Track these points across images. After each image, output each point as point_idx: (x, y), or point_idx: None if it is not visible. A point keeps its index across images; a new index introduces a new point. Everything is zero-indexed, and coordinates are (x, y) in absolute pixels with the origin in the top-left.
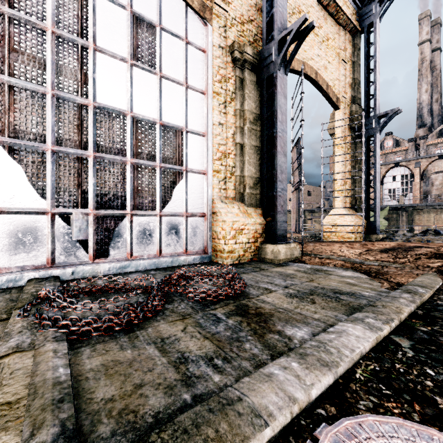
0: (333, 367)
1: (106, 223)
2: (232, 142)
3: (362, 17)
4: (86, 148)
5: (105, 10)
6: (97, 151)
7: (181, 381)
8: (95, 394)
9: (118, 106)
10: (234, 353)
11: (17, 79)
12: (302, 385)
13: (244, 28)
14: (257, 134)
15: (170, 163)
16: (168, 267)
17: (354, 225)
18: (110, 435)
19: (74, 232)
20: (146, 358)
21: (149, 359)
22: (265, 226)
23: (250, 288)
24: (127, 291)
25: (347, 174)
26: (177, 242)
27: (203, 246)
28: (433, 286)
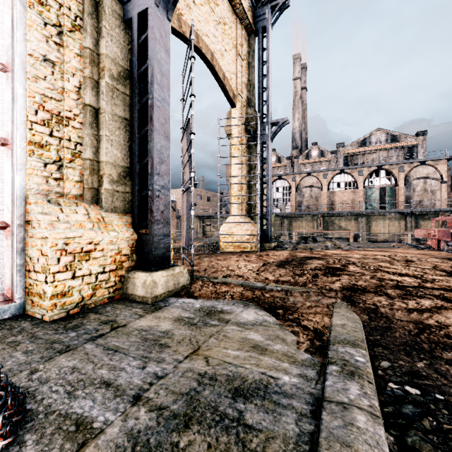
0: None
1: None
2: (77, 101)
3: (257, 18)
4: None
5: None
6: None
7: None
8: None
9: None
10: None
11: None
12: None
13: None
14: (125, 100)
15: None
16: None
17: (250, 235)
18: None
19: None
20: None
21: None
22: (136, 243)
23: (28, 441)
24: None
25: (243, 179)
26: None
27: (0, 287)
28: (361, 336)
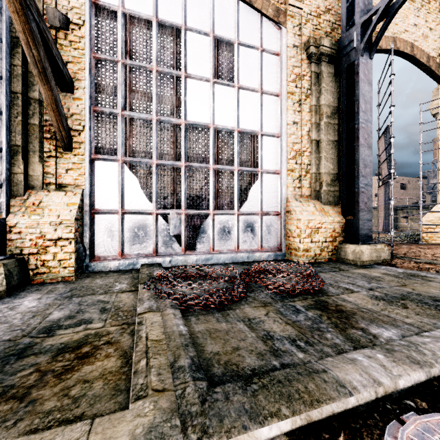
0: (426, 367)
1: (194, 222)
2: (307, 140)
3: None
4: (179, 159)
5: (193, 42)
6: (187, 161)
7: (269, 351)
8: (205, 347)
9: (203, 121)
10: (315, 339)
11: (134, 112)
12: (388, 374)
13: (320, 20)
14: (335, 128)
15: (246, 165)
16: (245, 262)
17: None
18: (221, 375)
19: (171, 228)
20: (238, 330)
21: (241, 332)
22: (345, 225)
23: (329, 287)
24: (213, 279)
25: None
26: (252, 239)
27: (277, 243)
28: None
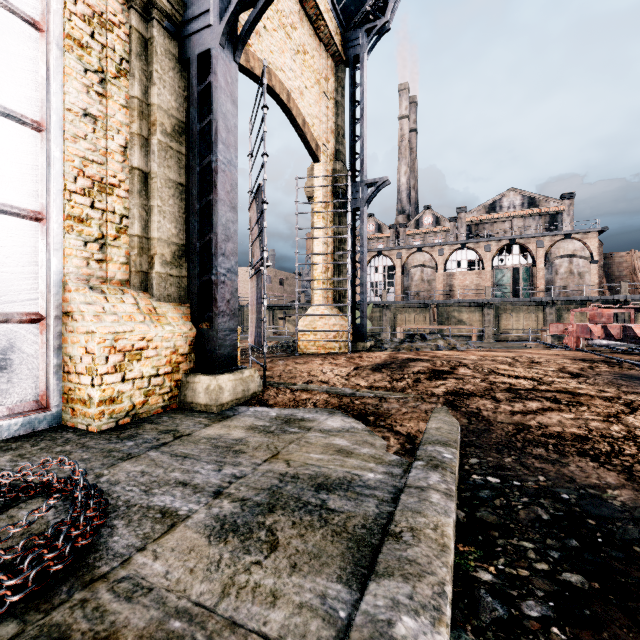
0: None
1: None
2: (123, 164)
3: (347, 44)
4: None
5: None
6: None
7: None
8: None
9: None
10: None
11: None
12: None
13: None
14: (180, 160)
15: None
16: None
17: (338, 331)
18: None
19: None
20: None
21: None
22: (196, 339)
23: (118, 525)
24: None
25: (329, 258)
26: None
27: (34, 392)
28: (455, 438)
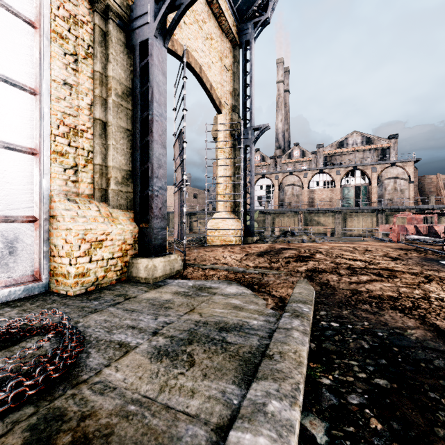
0: None
1: None
2: (89, 116)
3: (241, 32)
4: None
5: None
6: None
7: None
8: None
9: None
10: None
11: None
12: None
13: None
14: (128, 114)
15: None
16: None
17: (234, 229)
18: None
19: None
20: None
21: None
22: (138, 234)
23: (92, 351)
24: None
25: (228, 179)
26: None
27: (31, 269)
28: (311, 298)
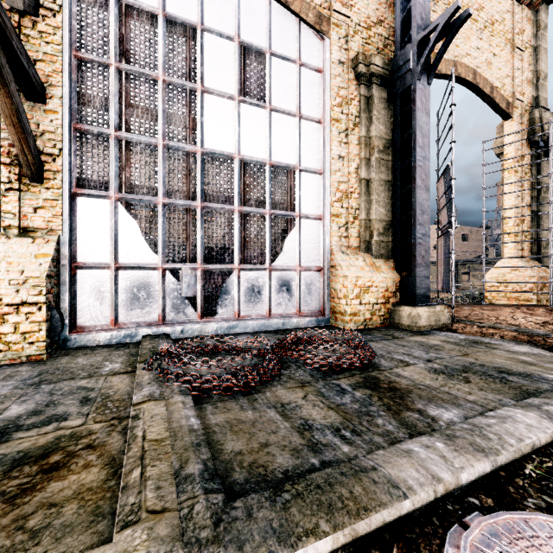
0: (492, 455)
1: (214, 279)
2: (356, 179)
3: None
4: (194, 198)
5: (213, 47)
6: (204, 201)
7: (307, 446)
8: (224, 446)
9: (226, 149)
10: (364, 427)
11: (133, 134)
12: (449, 467)
13: (371, 33)
14: (388, 165)
15: (281, 208)
16: (279, 330)
17: (535, 283)
18: (244, 482)
19: (183, 288)
20: (268, 420)
21: (272, 422)
22: (399, 283)
23: (381, 359)
24: (238, 353)
25: (524, 210)
26: (289, 301)
27: (319, 306)
28: None
